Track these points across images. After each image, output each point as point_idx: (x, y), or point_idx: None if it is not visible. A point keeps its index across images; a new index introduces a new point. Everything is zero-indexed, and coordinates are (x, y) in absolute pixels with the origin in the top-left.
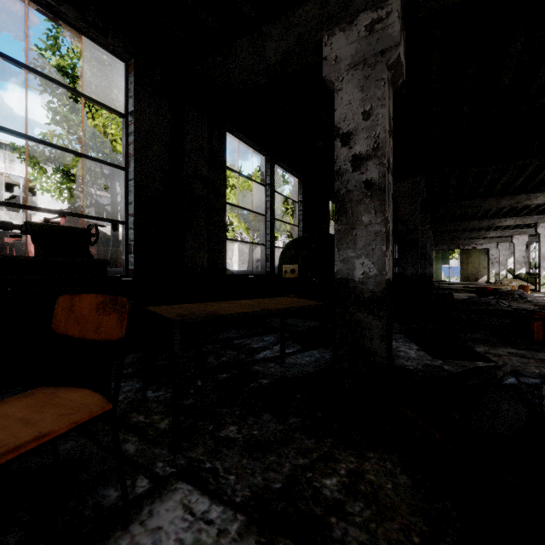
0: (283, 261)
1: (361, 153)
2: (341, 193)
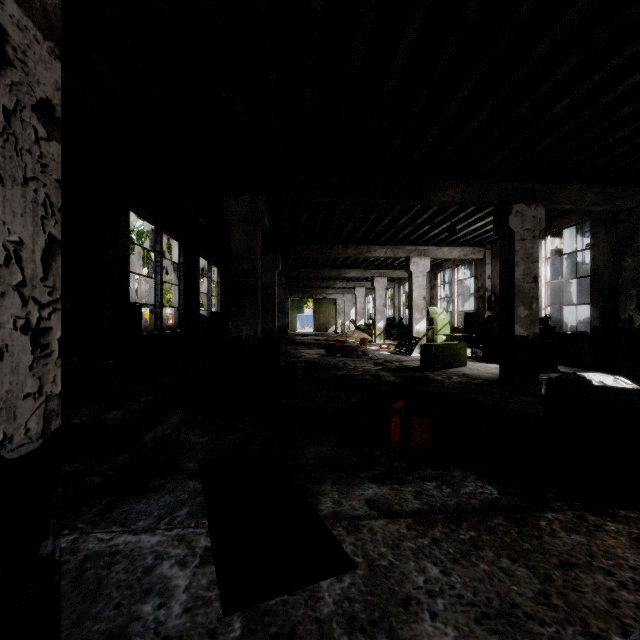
0: None
1: None
2: None
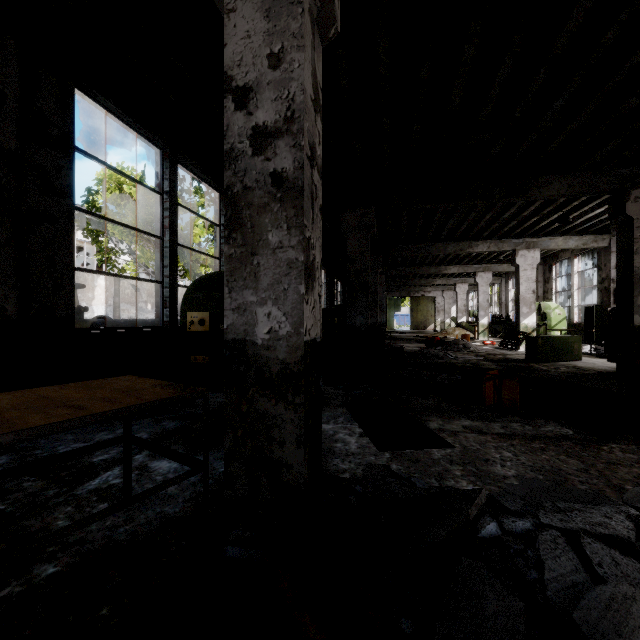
0: (187, 307)
1: (266, 125)
2: (235, 191)
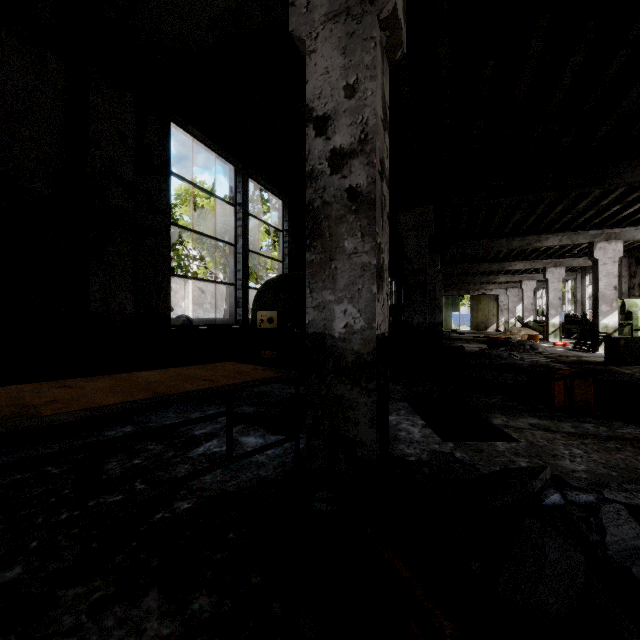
0: (258, 307)
1: (343, 147)
2: (315, 206)
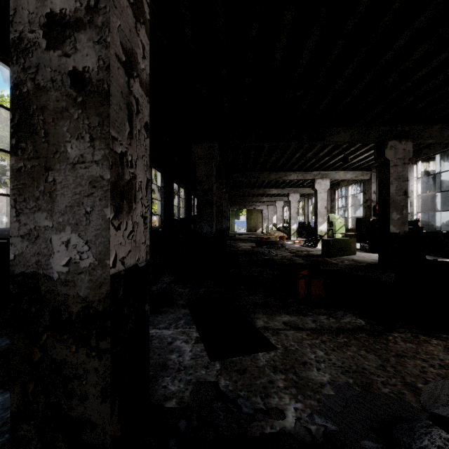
0: None
1: (64, 13)
2: (24, 91)
